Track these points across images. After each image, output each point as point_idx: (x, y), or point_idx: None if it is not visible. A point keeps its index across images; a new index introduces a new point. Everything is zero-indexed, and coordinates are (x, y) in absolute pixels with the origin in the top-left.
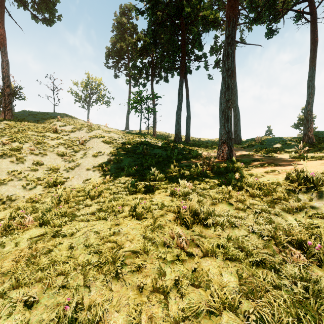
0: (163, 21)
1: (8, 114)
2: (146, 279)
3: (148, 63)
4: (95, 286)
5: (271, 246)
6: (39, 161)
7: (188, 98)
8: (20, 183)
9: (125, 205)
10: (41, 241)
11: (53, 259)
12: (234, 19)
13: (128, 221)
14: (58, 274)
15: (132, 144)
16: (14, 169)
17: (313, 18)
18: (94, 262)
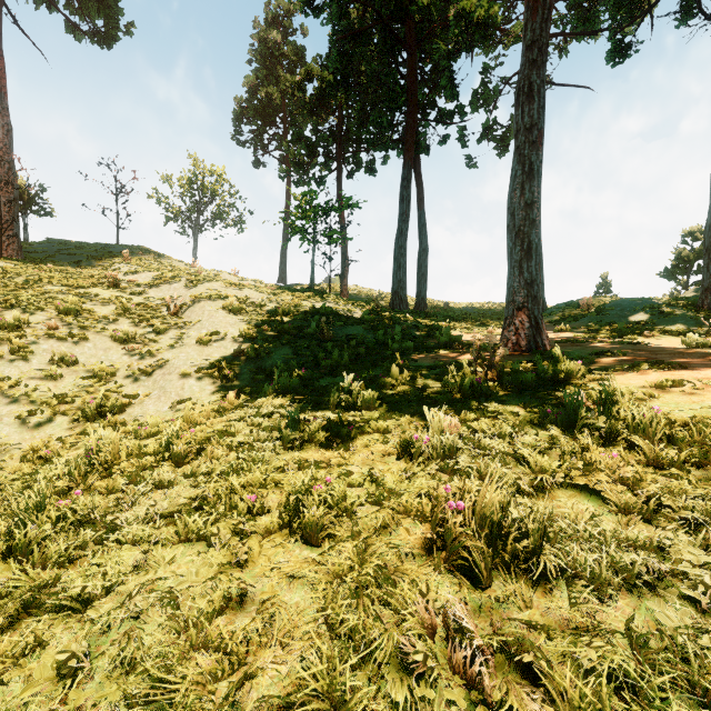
0: (366, 28)
1: (11, 247)
2: None
3: (330, 132)
4: None
5: None
6: (66, 356)
7: (423, 209)
8: (13, 410)
9: (269, 488)
10: None
11: None
12: (546, 0)
13: (278, 551)
14: None
15: (294, 314)
16: (3, 374)
17: None
18: None
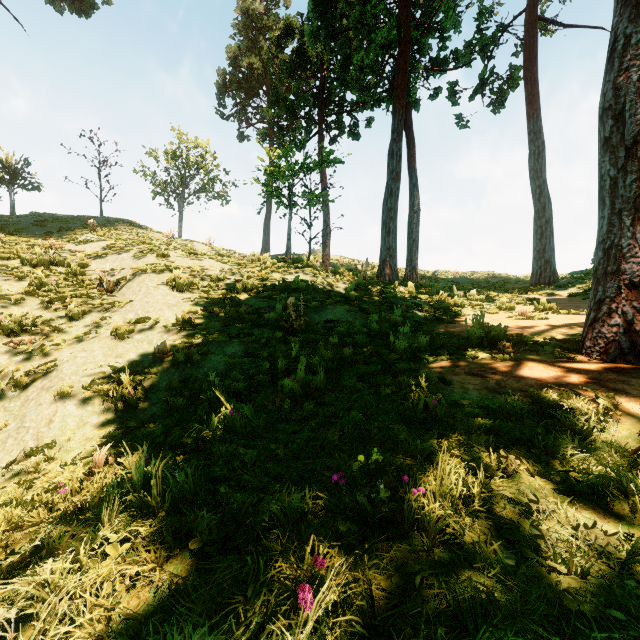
0: None
1: None
2: None
3: (311, 95)
4: None
5: None
6: None
7: (414, 167)
8: None
9: None
10: None
11: None
12: None
13: None
14: None
15: (258, 291)
16: None
17: None
18: None
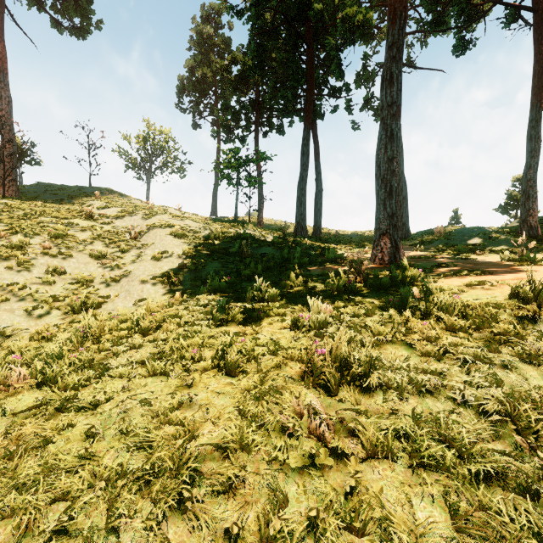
0: (276, 27)
1: (11, 189)
2: (245, 514)
3: (250, 102)
4: (131, 529)
5: (508, 436)
6: (57, 268)
7: (318, 161)
8: (22, 306)
9: (205, 347)
10: (31, 421)
11: (48, 463)
12: (402, 14)
13: (211, 380)
14: (55, 498)
15: (222, 239)
16: (13, 281)
17: (539, 18)
18: (134, 473)
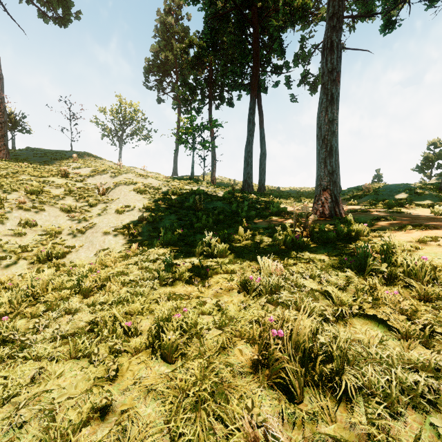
0: (226, 12)
1: (2, 152)
2: None
3: (204, 79)
4: None
5: None
6: (29, 220)
7: (263, 127)
8: None
9: (144, 314)
10: None
11: None
12: None
13: (142, 367)
14: None
15: (179, 194)
16: None
17: None
18: None
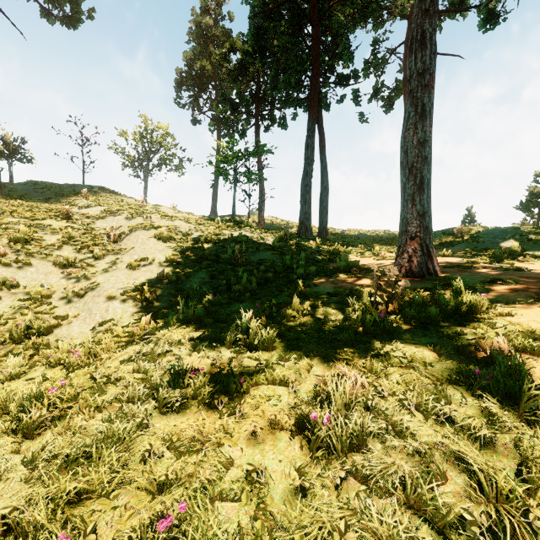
0: (277, 5)
1: None
2: None
3: (250, 94)
4: None
5: None
6: (8, 280)
7: (324, 154)
8: None
9: (112, 496)
10: None
11: None
12: None
13: None
14: None
15: (215, 242)
16: None
17: None
18: None
